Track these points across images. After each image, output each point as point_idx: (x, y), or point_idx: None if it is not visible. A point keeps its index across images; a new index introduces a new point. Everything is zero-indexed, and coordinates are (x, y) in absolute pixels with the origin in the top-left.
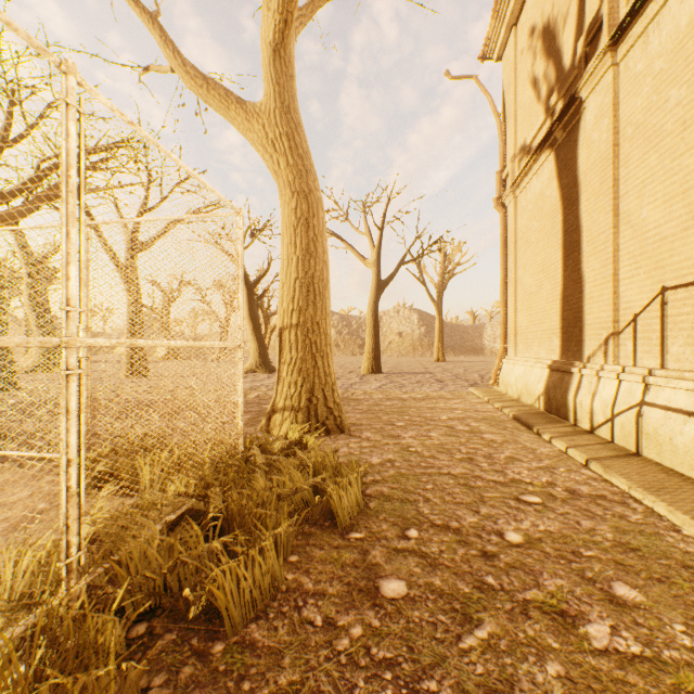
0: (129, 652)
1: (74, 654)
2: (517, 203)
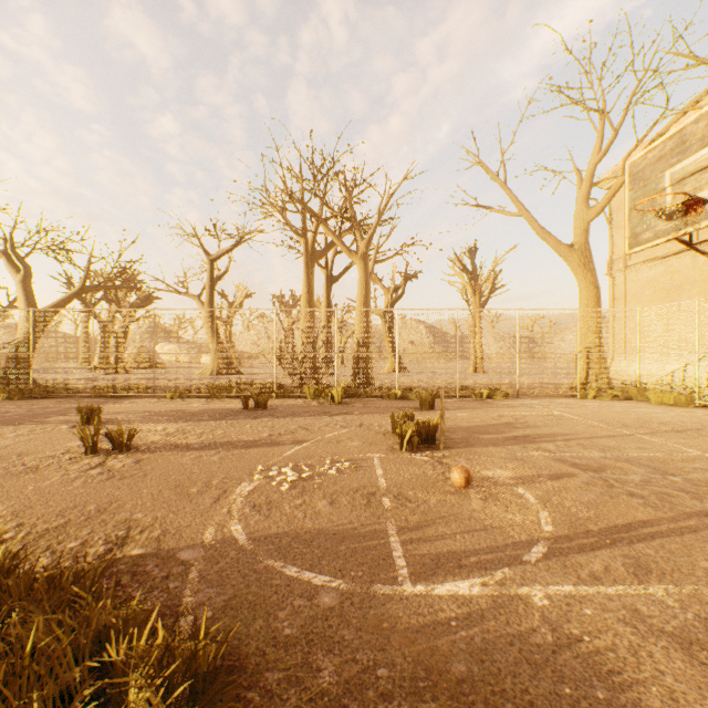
0: None
1: None
2: (626, 276)
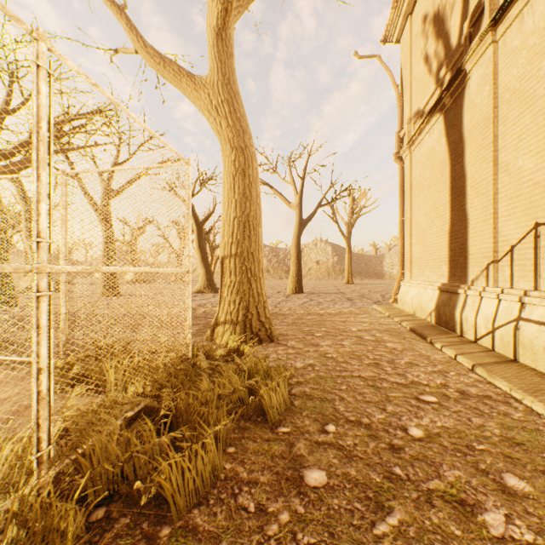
0: (89, 535)
1: (40, 538)
2: (412, 157)
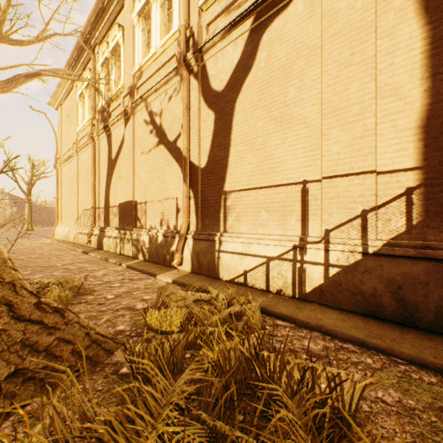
0: None
1: None
2: (63, 170)
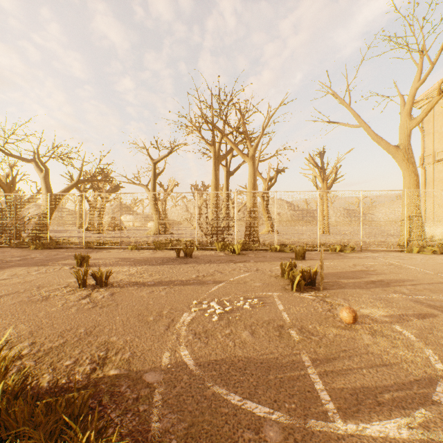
0: None
1: None
2: (434, 167)
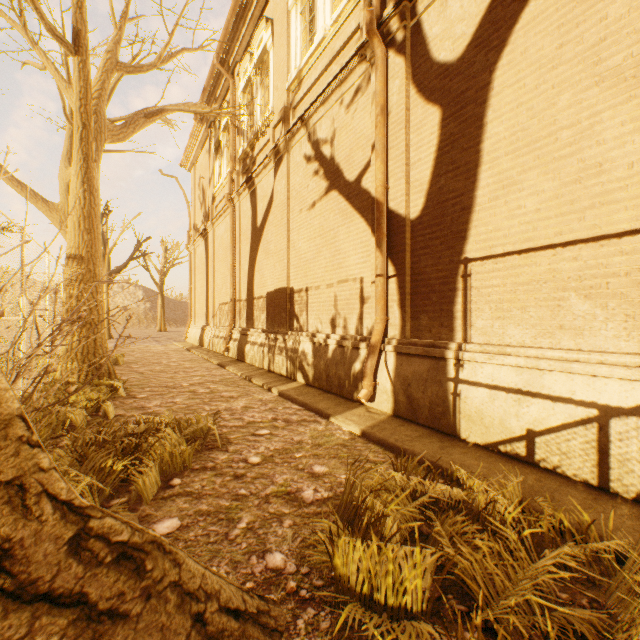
0: None
1: None
2: (196, 251)
